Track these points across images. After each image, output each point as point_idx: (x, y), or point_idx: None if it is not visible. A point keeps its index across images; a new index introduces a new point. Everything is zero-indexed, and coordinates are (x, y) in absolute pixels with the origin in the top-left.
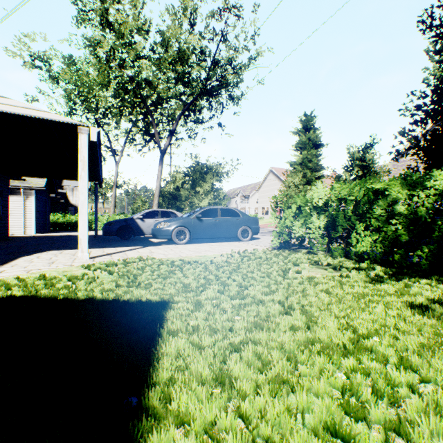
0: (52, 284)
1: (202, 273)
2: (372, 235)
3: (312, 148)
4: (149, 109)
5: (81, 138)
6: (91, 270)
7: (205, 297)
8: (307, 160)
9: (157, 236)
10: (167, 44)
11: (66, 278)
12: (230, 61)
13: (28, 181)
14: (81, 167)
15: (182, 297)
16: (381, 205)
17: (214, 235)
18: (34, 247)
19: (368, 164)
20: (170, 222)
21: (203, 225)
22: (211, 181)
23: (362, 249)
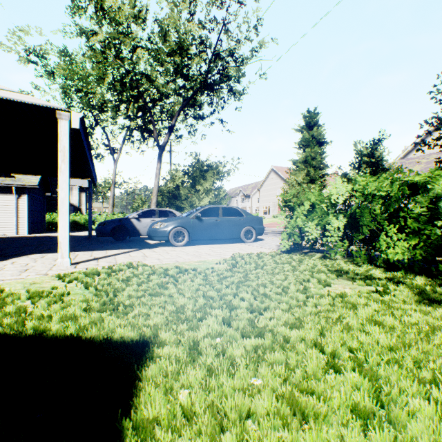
0: (3, 306)
1: (201, 286)
2: (409, 239)
3: (316, 145)
4: (147, 104)
5: (61, 124)
6: (65, 281)
7: (204, 334)
8: (311, 158)
9: (153, 237)
10: (165, 33)
11: (27, 295)
12: (231, 53)
13: (20, 178)
14: (61, 159)
15: (171, 334)
16: (420, 202)
17: (215, 236)
18: (17, 250)
19: (377, 161)
20: (167, 222)
21: (203, 225)
22: (212, 179)
23: (396, 256)
